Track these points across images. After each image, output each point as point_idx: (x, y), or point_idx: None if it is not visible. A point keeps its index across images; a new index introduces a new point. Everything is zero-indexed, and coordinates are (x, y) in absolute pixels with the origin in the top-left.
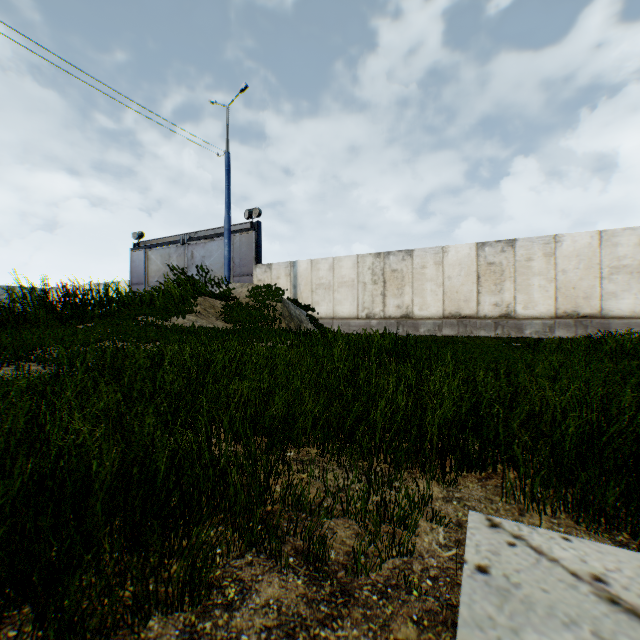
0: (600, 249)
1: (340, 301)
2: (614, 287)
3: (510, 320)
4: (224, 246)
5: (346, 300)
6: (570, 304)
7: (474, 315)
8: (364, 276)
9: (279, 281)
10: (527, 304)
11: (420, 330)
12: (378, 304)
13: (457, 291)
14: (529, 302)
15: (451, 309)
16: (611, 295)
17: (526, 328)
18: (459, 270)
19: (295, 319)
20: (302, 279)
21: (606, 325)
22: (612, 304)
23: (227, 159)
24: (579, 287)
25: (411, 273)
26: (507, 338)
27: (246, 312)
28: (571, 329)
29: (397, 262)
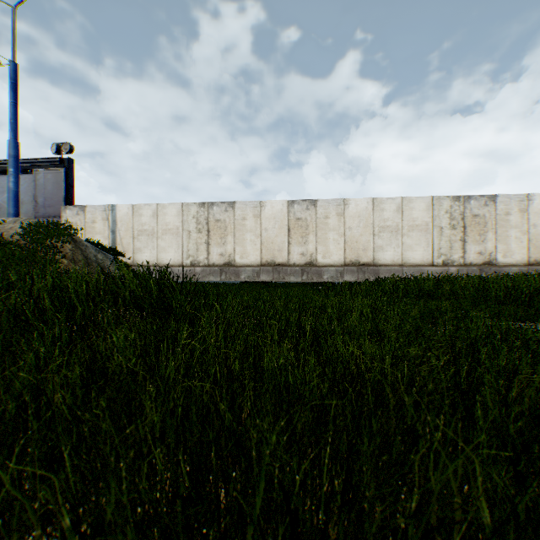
0: (374, 212)
1: (164, 248)
2: (382, 242)
3: (313, 267)
4: (9, 176)
5: (170, 247)
6: (355, 254)
7: (286, 263)
8: (189, 224)
9: (95, 225)
10: (325, 254)
11: (241, 276)
12: (202, 252)
13: (272, 242)
14: (327, 252)
15: (267, 257)
16: (380, 248)
17: (325, 274)
18: (274, 223)
19: (94, 264)
20: (122, 224)
21: (377, 271)
22: (381, 255)
23: (14, 70)
24: (360, 241)
25: (233, 224)
26: (311, 282)
27: (6, 253)
28: (355, 274)
29: (220, 213)
